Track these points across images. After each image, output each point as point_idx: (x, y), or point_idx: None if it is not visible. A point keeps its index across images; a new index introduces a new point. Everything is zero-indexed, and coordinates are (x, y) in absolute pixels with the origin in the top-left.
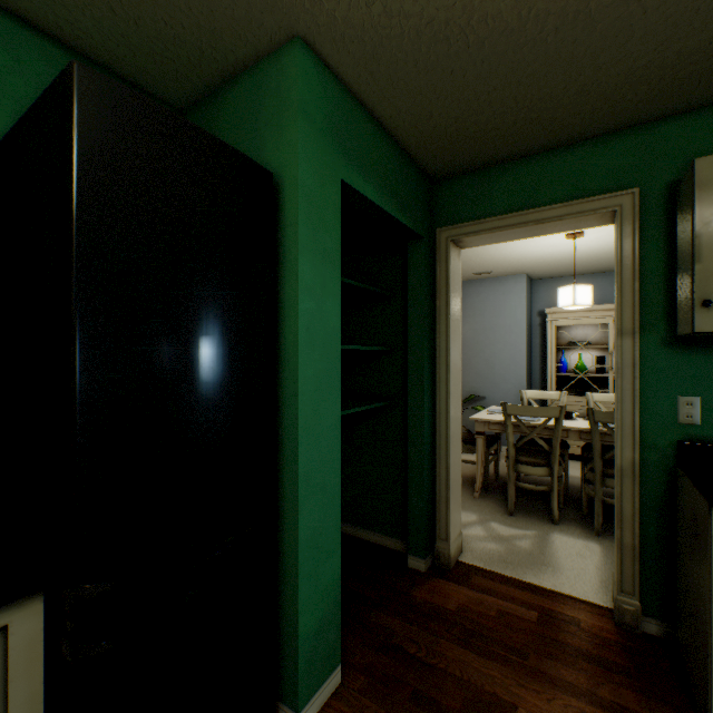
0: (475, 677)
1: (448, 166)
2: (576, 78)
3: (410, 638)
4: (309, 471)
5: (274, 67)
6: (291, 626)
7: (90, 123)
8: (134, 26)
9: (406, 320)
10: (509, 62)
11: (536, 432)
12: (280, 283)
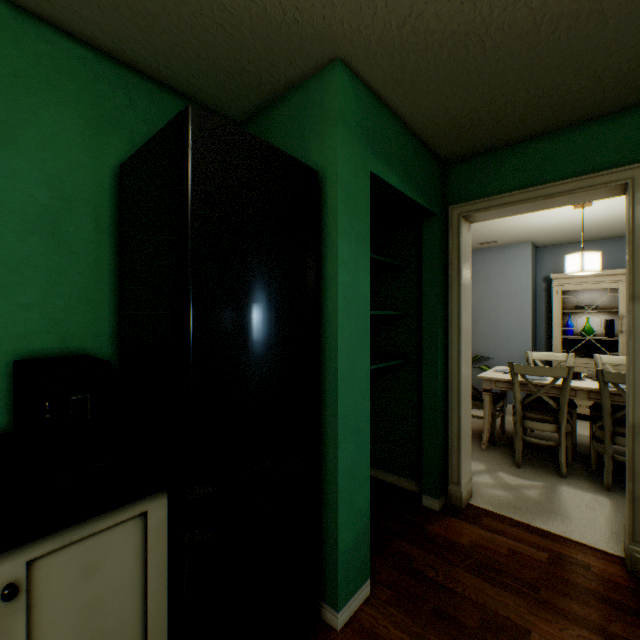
0: (489, 603)
1: (460, 151)
2: (587, 66)
3: (428, 565)
4: (346, 415)
5: (317, 84)
6: (332, 540)
7: (199, 149)
8: (212, 65)
9: (419, 288)
10: (522, 60)
11: (543, 391)
12: (322, 260)
